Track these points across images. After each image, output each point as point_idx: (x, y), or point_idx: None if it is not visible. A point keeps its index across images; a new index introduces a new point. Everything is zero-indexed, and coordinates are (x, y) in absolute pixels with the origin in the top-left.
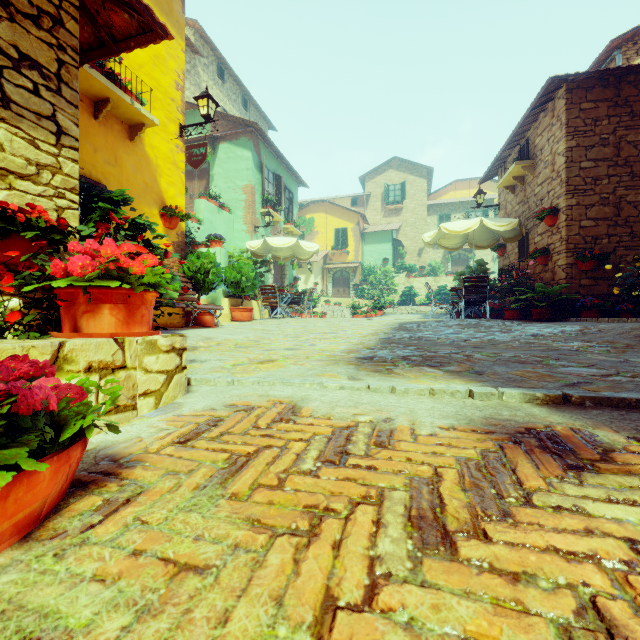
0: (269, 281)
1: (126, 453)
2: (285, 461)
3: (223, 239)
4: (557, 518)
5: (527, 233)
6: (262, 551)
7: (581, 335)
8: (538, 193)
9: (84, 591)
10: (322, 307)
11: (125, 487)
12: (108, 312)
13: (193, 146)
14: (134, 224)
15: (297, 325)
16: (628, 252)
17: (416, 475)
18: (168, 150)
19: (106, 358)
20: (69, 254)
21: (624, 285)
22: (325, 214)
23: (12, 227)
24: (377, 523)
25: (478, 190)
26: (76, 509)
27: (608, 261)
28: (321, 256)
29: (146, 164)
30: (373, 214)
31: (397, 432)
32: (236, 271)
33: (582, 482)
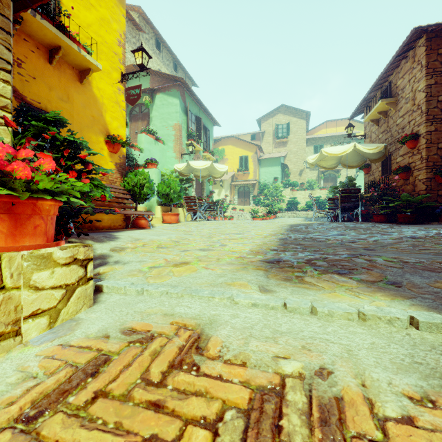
0: (192, 193)
1: None
2: None
3: (157, 162)
4: None
5: (390, 155)
6: None
7: None
8: (400, 123)
9: None
10: (230, 212)
11: None
12: None
13: (130, 88)
14: (67, 142)
15: (211, 226)
16: None
17: None
18: (112, 92)
19: None
20: None
21: None
22: (232, 146)
23: None
24: None
25: (348, 124)
26: None
27: None
28: (229, 176)
29: (94, 102)
30: (267, 146)
31: (348, 408)
32: (166, 186)
33: None
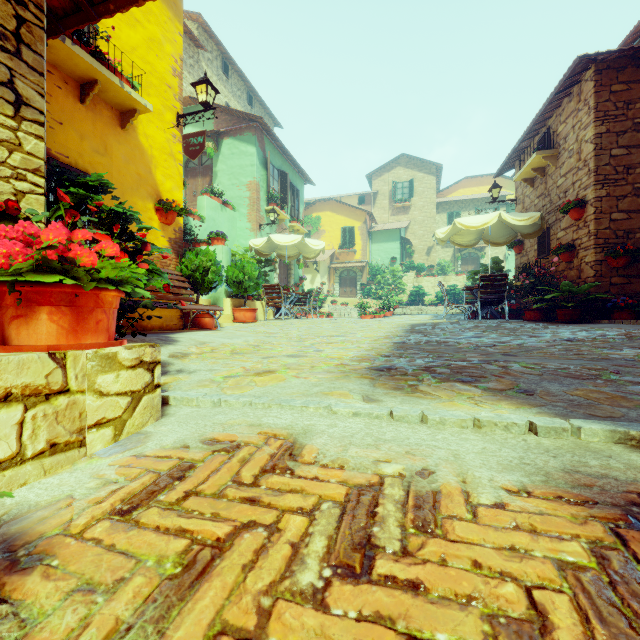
0: (274, 281)
1: (35, 533)
2: (273, 562)
3: (225, 236)
4: None
5: (548, 228)
6: None
7: (628, 340)
8: (561, 185)
9: None
10: (329, 307)
11: None
12: (46, 317)
13: (190, 135)
14: (114, 213)
15: (302, 327)
16: None
17: (499, 611)
18: (164, 140)
19: (36, 381)
20: None
21: None
22: (332, 212)
23: None
24: None
25: (493, 184)
26: None
27: None
28: (327, 255)
29: (140, 154)
30: (380, 212)
31: (444, 498)
32: (238, 270)
33: None
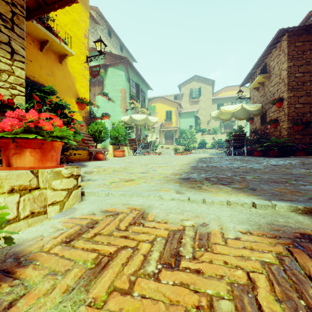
0: (133, 137)
1: (27, 251)
2: (135, 262)
3: (109, 115)
4: None
5: (265, 111)
6: None
7: (302, 165)
8: (271, 90)
9: None
10: (159, 149)
11: (13, 288)
12: (29, 154)
13: (93, 66)
14: (57, 105)
15: (147, 159)
16: None
17: (234, 281)
18: (80, 69)
19: (25, 183)
20: (4, 118)
21: None
22: (161, 103)
23: None
24: None
25: (239, 90)
26: None
27: (310, 125)
28: (159, 124)
29: (68, 76)
30: (185, 103)
31: (212, 235)
32: (116, 131)
33: None
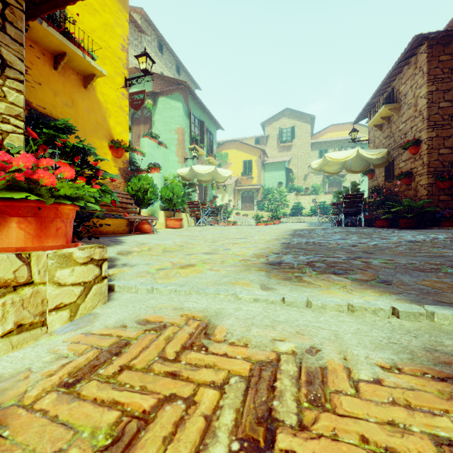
0: (195, 198)
1: None
2: (189, 434)
3: (160, 167)
4: None
5: (393, 160)
6: None
7: None
8: (402, 129)
9: None
10: (234, 217)
11: None
12: (16, 225)
13: (134, 93)
14: (76, 148)
15: (215, 231)
16: None
17: None
18: (115, 97)
19: (5, 275)
20: None
21: None
22: (236, 150)
23: None
24: None
25: (352, 129)
26: None
27: None
28: (233, 180)
29: (98, 107)
30: (271, 150)
31: (330, 374)
32: (169, 191)
33: None
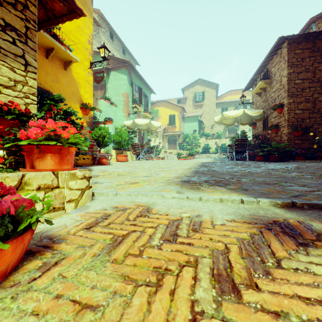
0: (136, 141)
1: (57, 234)
2: (143, 239)
3: (112, 120)
4: (297, 276)
5: (267, 117)
6: (129, 296)
7: (297, 169)
8: (273, 96)
9: (26, 321)
10: (162, 154)
11: (55, 255)
12: (50, 158)
13: (97, 72)
14: (66, 112)
15: (150, 164)
16: (319, 126)
17: (215, 248)
18: (84, 74)
19: (48, 182)
20: (29, 127)
21: (317, 143)
22: (164, 107)
23: (0, 113)
24: (195, 278)
25: (242, 95)
26: (27, 268)
27: (309, 131)
28: (162, 129)
29: (73, 82)
30: (188, 107)
31: (203, 223)
32: (119, 136)
33: (308, 253)
